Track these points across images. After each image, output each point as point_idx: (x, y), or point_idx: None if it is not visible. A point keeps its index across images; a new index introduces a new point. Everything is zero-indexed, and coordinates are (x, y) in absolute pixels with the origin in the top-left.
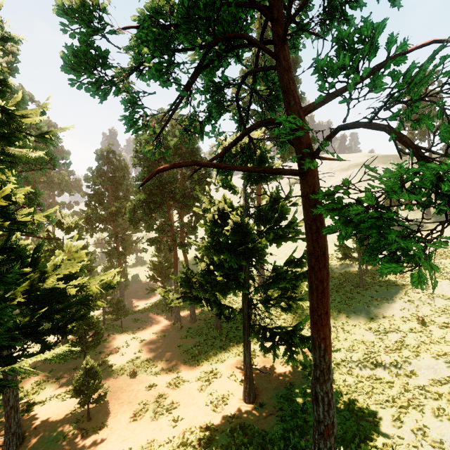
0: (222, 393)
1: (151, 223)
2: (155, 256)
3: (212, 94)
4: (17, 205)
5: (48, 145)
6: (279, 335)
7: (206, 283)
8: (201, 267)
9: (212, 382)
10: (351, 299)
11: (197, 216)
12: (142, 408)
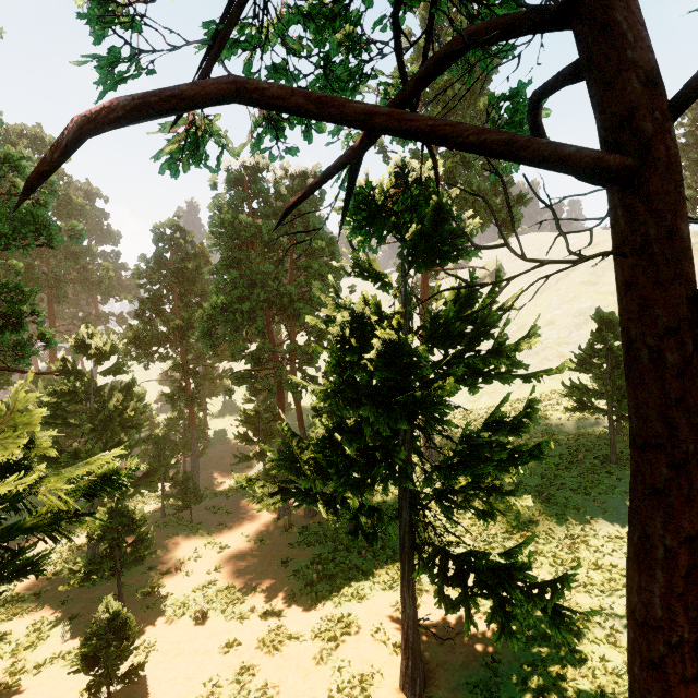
0: (360, 669)
1: (239, 345)
2: (249, 401)
3: (332, 8)
4: None
5: (44, 204)
6: (475, 571)
7: (328, 464)
8: (316, 436)
9: (342, 642)
10: (596, 485)
11: (319, 335)
12: (209, 696)
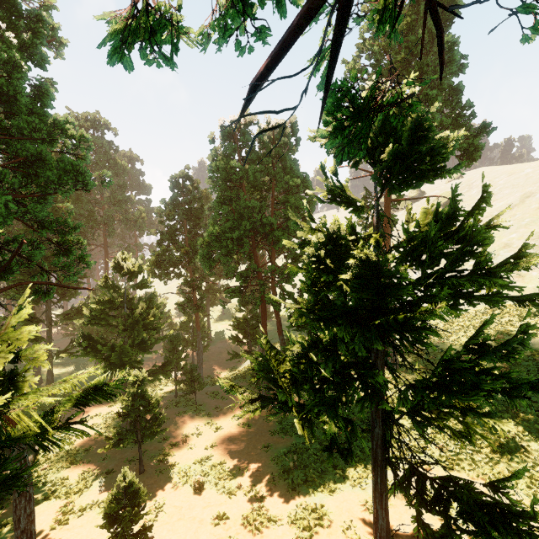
0: None
1: (231, 266)
2: (240, 310)
3: None
4: (51, 243)
5: (84, 158)
6: (457, 500)
7: (303, 377)
8: (292, 353)
9: (315, 533)
10: None
11: (295, 258)
12: None
